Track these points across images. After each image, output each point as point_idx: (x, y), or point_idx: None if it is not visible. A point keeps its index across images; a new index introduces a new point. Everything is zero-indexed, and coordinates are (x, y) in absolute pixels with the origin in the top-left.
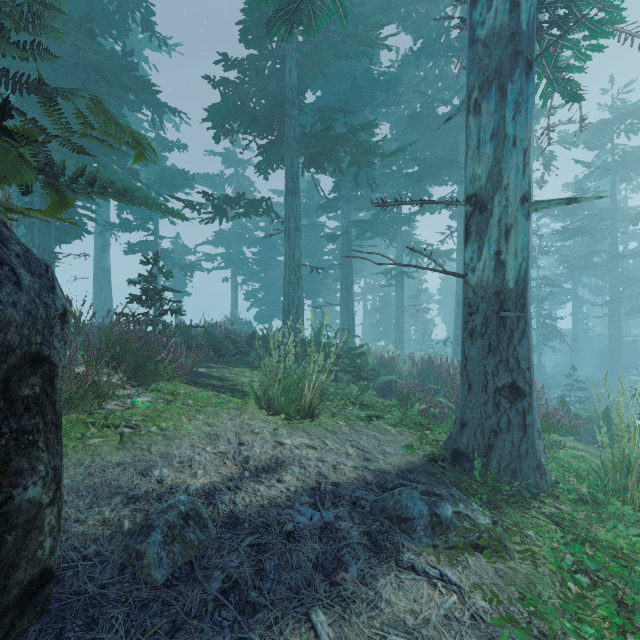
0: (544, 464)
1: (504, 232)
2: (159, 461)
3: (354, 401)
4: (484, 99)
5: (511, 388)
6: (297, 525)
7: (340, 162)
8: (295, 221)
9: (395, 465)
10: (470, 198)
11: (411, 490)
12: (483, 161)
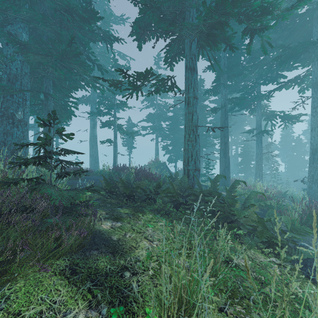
0: None
1: None
2: None
3: None
4: None
5: None
6: None
7: (231, 39)
8: (193, 91)
9: None
10: None
11: None
12: None
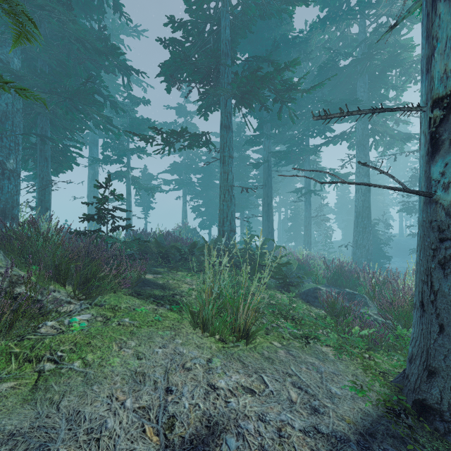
0: None
1: None
2: (62, 430)
3: (285, 314)
4: None
5: None
6: None
7: (265, 101)
8: (228, 150)
9: (350, 421)
10: (440, 100)
11: None
12: None
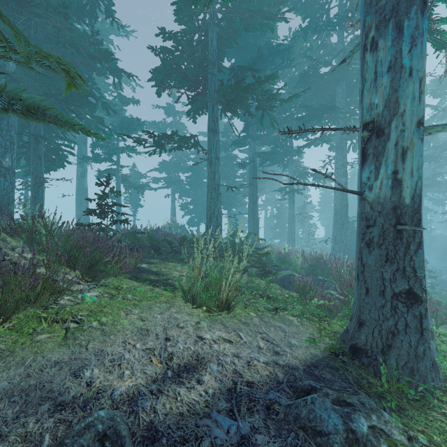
0: (437, 362)
1: (401, 154)
2: (93, 359)
3: (262, 294)
4: (381, 36)
5: (408, 294)
6: (214, 441)
7: (249, 107)
8: (215, 152)
9: (301, 359)
10: (367, 125)
11: (323, 398)
12: (380, 91)
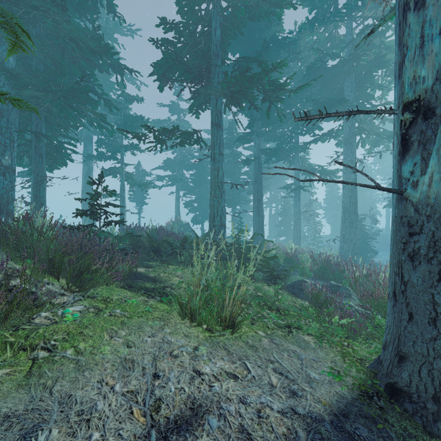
0: None
1: None
2: (55, 412)
3: (271, 306)
4: None
5: None
6: None
7: (254, 100)
8: (219, 148)
9: (325, 403)
10: (410, 104)
11: None
12: (429, 60)
